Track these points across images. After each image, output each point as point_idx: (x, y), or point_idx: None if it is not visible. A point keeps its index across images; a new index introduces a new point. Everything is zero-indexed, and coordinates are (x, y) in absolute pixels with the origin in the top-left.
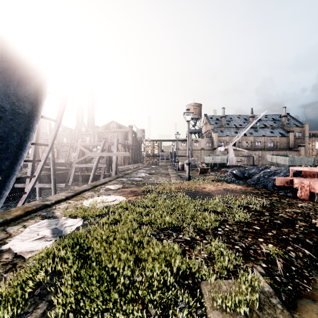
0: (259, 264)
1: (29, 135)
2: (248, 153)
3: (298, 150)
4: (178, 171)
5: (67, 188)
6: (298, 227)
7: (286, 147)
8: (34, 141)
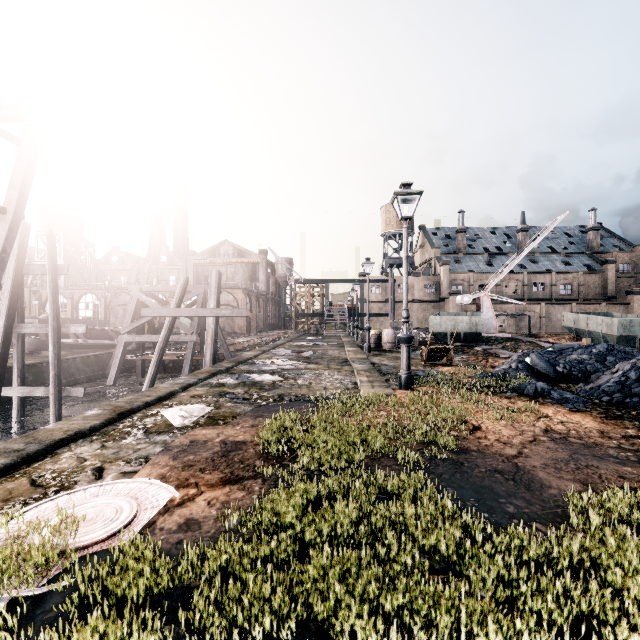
0: None
1: None
2: (516, 308)
3: (628, 302)
4: (368, 352)
5: (105, 392)
6: None
7: (599, 296)
8: (8, 280)
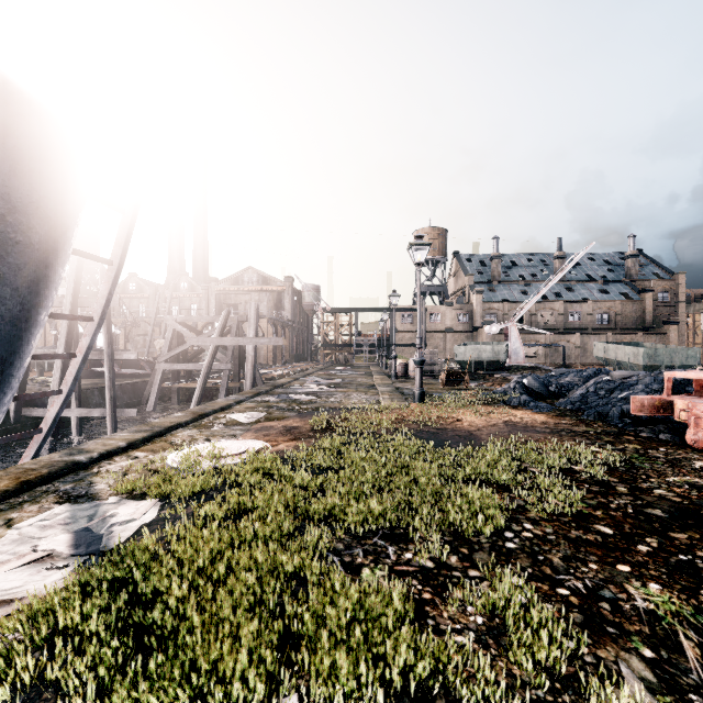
0: (633, 650)
1: (44, 295)
2: (551, 338)
3: (664, 332)
4: (395, 380)
5: (144, 418)
6: None
7: (636, 326)
8: (66, 312)
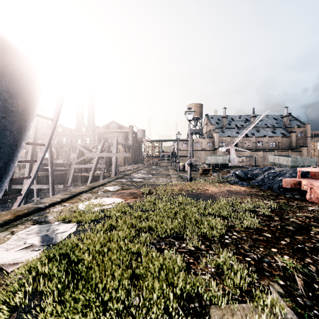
0: (275, 281)
1: (23, 134)
2: (249, 153)
3: (300, 150)
4: (179, 172)
5: (66, 189)
6: (313, 234)
7: (288, 148)
8: (31, 141)
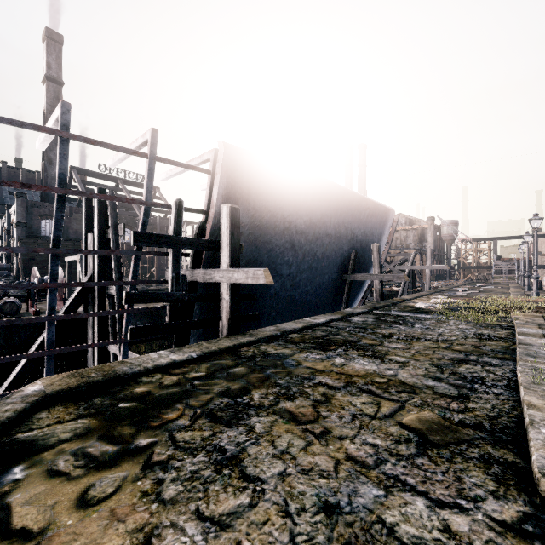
0: None
1: None
2: None
3: None
4: (527, 291)
5: None
6: None
7: None
8: None
